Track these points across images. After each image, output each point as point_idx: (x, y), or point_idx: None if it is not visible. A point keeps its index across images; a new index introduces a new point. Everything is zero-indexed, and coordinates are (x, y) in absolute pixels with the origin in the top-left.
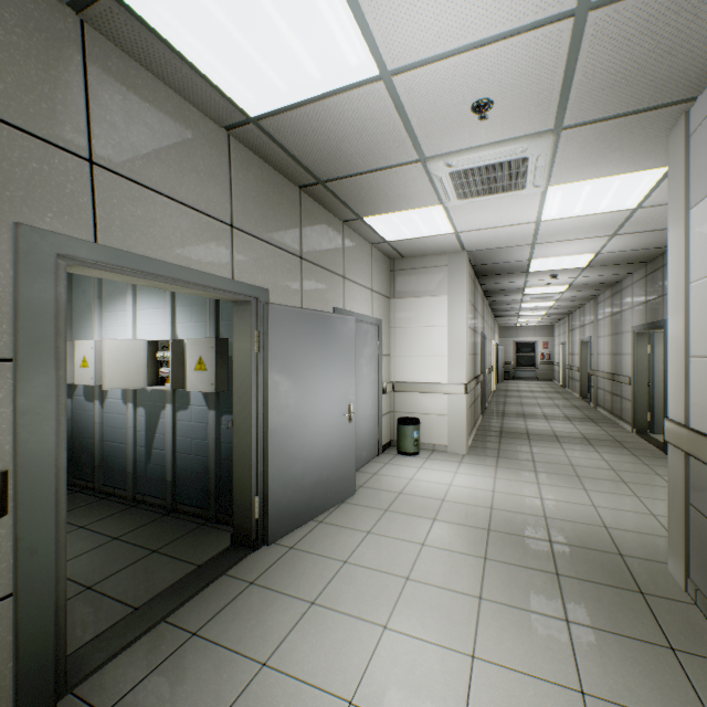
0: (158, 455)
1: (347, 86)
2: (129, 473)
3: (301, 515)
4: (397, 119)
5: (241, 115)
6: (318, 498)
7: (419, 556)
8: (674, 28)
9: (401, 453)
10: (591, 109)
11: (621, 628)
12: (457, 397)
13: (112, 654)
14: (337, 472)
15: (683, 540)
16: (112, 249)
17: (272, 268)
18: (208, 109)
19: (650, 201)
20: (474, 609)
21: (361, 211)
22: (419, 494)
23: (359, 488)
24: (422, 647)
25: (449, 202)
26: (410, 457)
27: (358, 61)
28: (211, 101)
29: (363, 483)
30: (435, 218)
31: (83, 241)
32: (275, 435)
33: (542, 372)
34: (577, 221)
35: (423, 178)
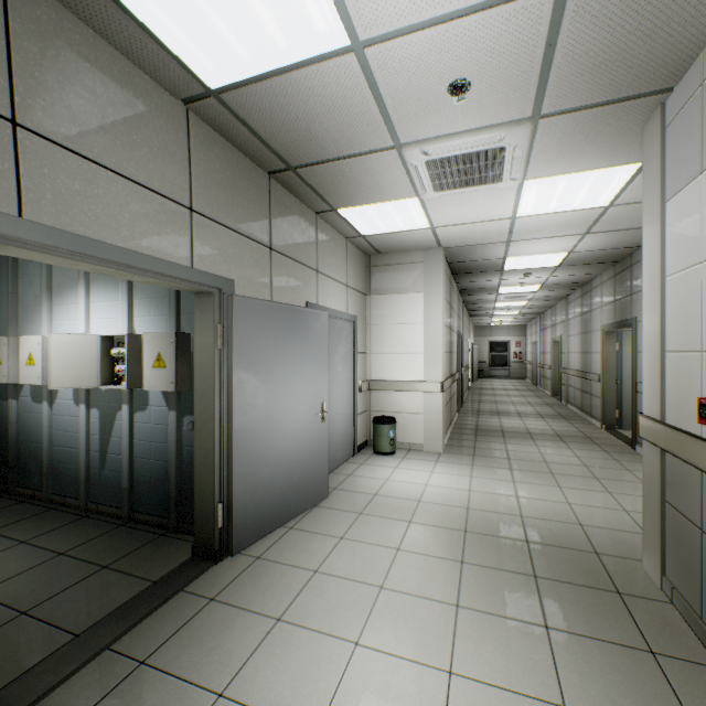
0: (114, 460)
1: (316, 58)
2: (81, 480)
3: (269, 521)
4: (370, 99)
5: (200, 86)
6: (289, 503)
7: (394, 562)
8: (656, 7)
9: (377, 453)
10: (569, 97)
11: (601, 632)
12: (434, 395)
13: (41, 693)
14: (309, 474)
15: (659, 538)
16: (41, 225)
17: (238, 258)
18: (162, 78)
19: (622, 199)
20: (451, 618)
21: (335, 202)
22: (394, 495)
23: (333, 491)
24: (396, 665)
25: (425, 194)
26: (386, 457)
27: (327, 27)
28: (165, 67)
29: (338, 485)
30: (411, 211)
31: (2, 214)
32: (241, 437)
33: (515, 371)
34: (551, 218)
35: (399, 167)
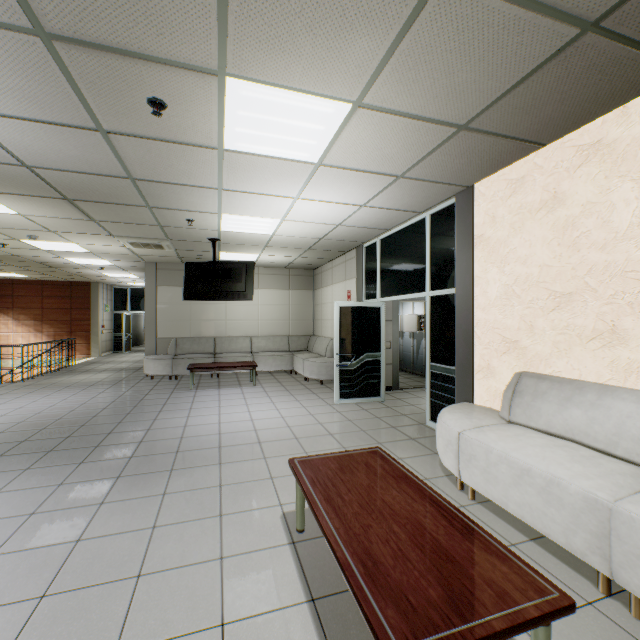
0: (420, 357)
1: None
2: (411, 363)
3: None
4: None
5: None
6: None
7: None
8: None
9: None
10: None
11: None
12: None
13: (407, 388)
14: None
15: None
16: None
17: None
18: None
19: None
20: None
21: None
22: None
23: None
24: None
25: None
26: None
27: None
28: None
29: None
30: None
31: None
32: None
33: None
34: None
35: None
